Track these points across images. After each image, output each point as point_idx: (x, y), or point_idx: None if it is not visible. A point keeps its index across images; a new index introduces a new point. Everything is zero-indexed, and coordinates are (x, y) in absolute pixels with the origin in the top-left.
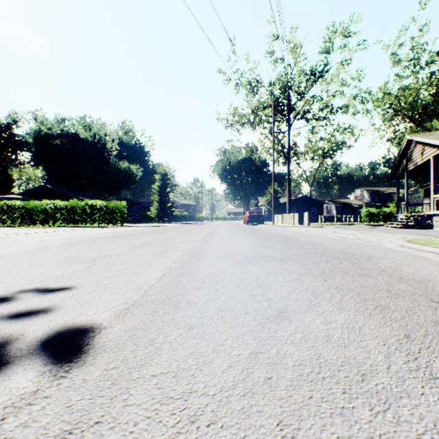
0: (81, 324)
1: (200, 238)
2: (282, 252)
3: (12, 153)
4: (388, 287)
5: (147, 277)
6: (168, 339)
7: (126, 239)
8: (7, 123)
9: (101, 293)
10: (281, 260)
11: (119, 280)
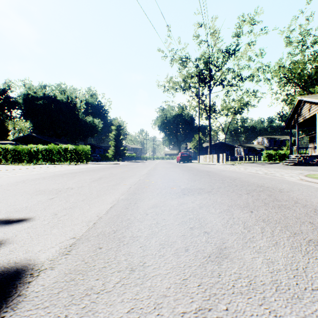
0: (22, 265)
1: (144, 173)
2: (209, 185)
3: (7, 110)
4: (309, 218)
5: (98, 208)
6: (107, 286)
7: (88, 174)
8: (4, 89)
9: (53, 226)
10: (210, 192)
11: (73, 211)
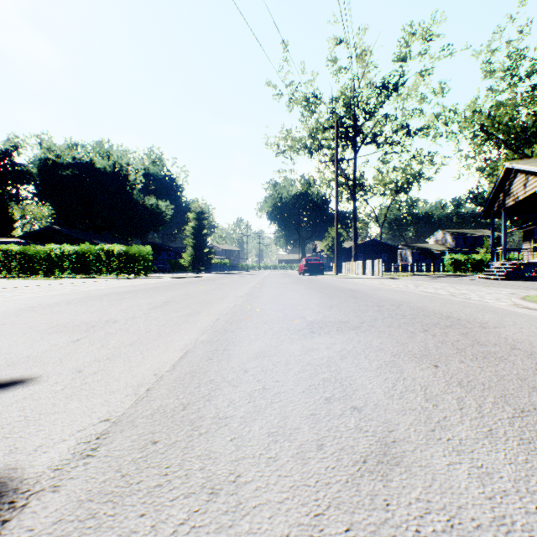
0: None
1: (243, 293)
2: (356, 314)
3: (12, 186)
4: None
5: (157, 360)
6: (160, 533)
7: (146, 294)
8: (6, 150)
9: (71, 396)
10: (358, 329)
11: (112, 365)
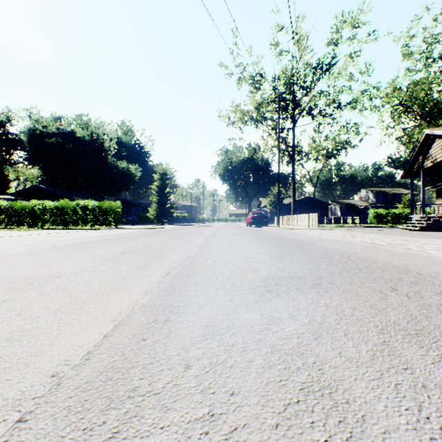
0: None
1: (198, 244)
2: (309, 267)
3: (6, 152)
4: None
5: (72, 341)
6: None
7: (107, 245)
8: (1, 121)
9: None
10: (319, 287)
11: (4, 353)
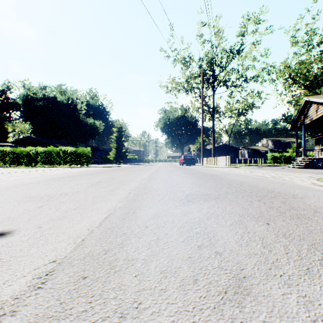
0: None
1: (146, 176)
2: (215, 190)
3: (7, 112)
4: None
5: (90, 219)
6: None
7: (86, 177)
8: (3, 90)
9: (32, 244)
10: (217, 199)
11: (61, 223)
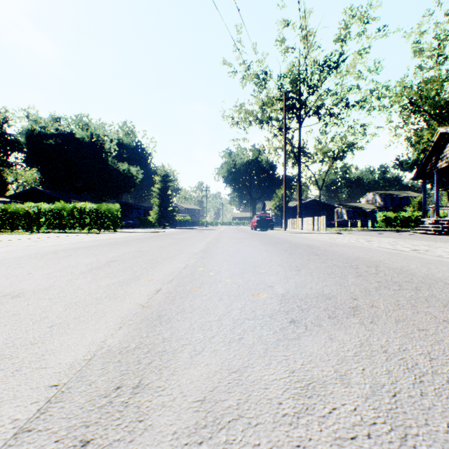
0: None
1: (199, 250)
2: (335, 282)
3: (3, 153)
4: None
5: None
6: None
7: (96, 251)
8: None
9: None
10: (359, 314)
11: None
